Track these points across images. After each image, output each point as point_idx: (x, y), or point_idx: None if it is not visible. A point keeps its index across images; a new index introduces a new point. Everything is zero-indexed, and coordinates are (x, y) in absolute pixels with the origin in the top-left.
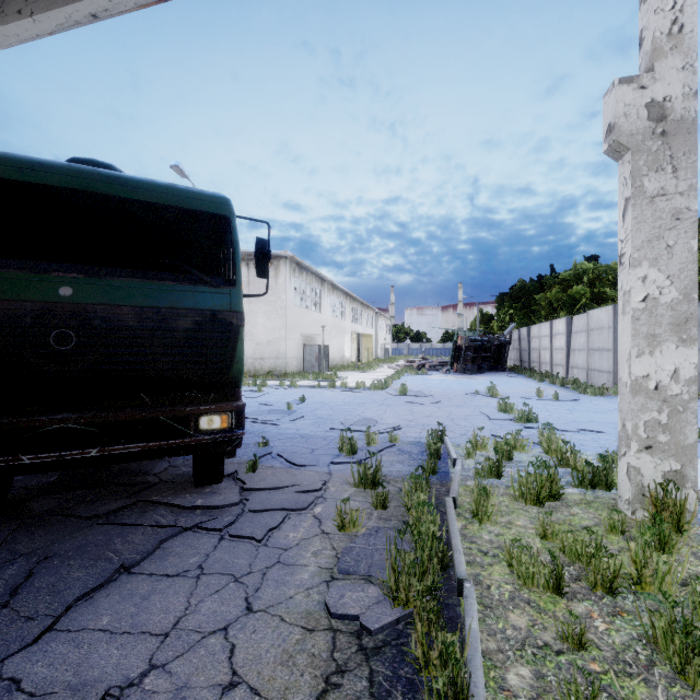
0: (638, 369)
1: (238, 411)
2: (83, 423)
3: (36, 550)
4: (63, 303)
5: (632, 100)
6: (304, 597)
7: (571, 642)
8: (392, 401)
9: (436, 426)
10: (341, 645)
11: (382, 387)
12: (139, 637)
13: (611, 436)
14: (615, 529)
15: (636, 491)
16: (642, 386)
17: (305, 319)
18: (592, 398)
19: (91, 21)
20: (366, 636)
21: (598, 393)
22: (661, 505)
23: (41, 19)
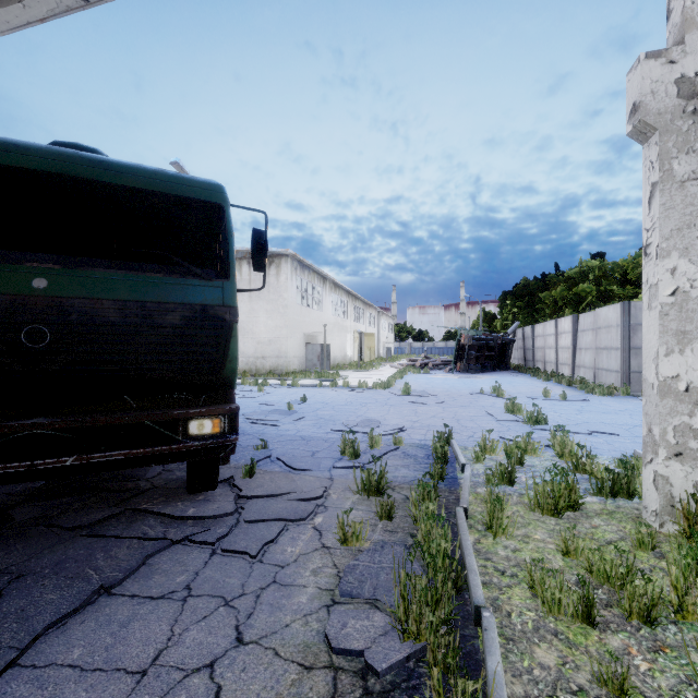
0: (666, 369)
1: (232, 415)
2: (58, 429)
3: (10, 567)
4: (37, 296)
5: (660, 75)
6: (302, 626)
7: (611, 688)
8: (395, 401)
9: (442, 427)
10: (343, 688)
11: (384, 387)
12: (112, 675)
13: (626, 439)
14: (644, 545)
15: (664, 502)
16: (671, 388)
17: (307, 318)
18: (600, 398)
19: (83, 7)
20: (372, 676)
21: (607, 393)
22: (692, 518)
23: (30, 4)
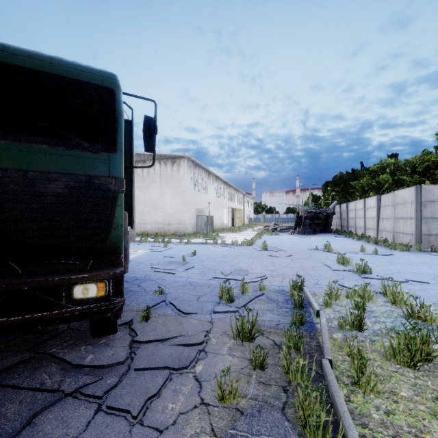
0: None
1: (117, 278)
2: None
3: None
4: None
5: None
6: None
7: None
8: (257, 255)
9: (293, 275)
10: None
11: (249, 244)
12: None
13: (436, 287)
14: None
15: None
16: None
17: (198, 198)
18: (401, 253)
19: None
20: None
21: (405, 249)
22: None
23: None
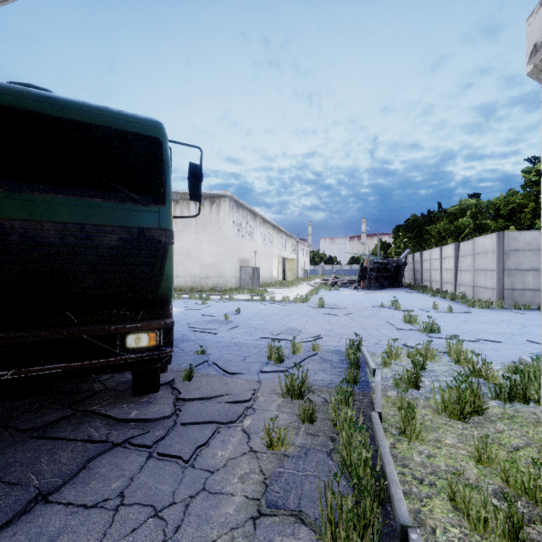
0: None
1: (167, 329)
2: None
3: None
4: None
5: None
6: None
7: None
8: (312, 313)
9: (352, 335)
10: None
11: (303, 301)
12: None
13: (509, 346)
14: None
15: None
16: None
17: (241, 246)
18: (480, 311)
19: None
20: None
21: (485, 306)
22: None
23: None
